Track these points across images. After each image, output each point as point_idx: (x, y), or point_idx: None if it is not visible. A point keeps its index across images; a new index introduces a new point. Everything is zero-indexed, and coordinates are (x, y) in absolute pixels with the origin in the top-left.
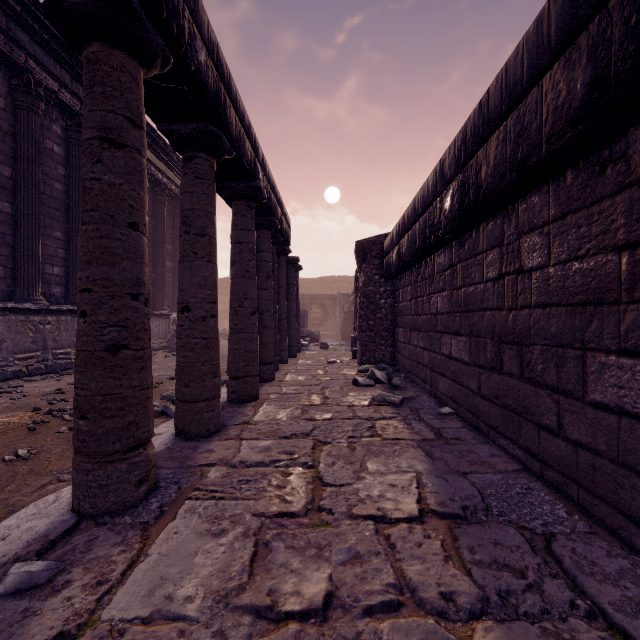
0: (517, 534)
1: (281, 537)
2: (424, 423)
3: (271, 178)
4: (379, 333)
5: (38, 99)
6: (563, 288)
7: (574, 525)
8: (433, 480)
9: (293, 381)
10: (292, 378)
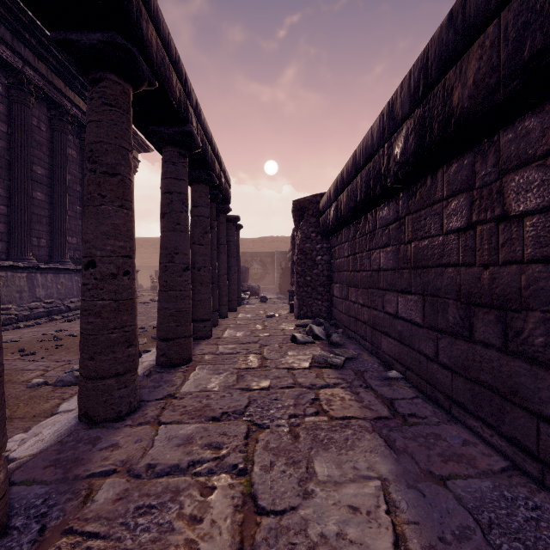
0: None
1: None
2: (373, 392)
3: (207, 129)
4: (316, 288)
5: None
6: None
7: None
8: (406, 495)
9: (231, 338)
10: (230, 334)
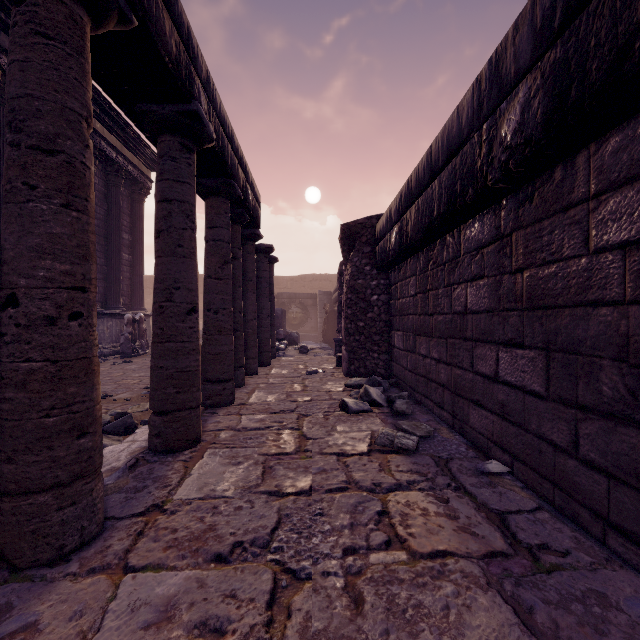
0: None
1: None
2: (469, 498)
3: (226, 121)
4: (371, 337)
5: None
6: None
7: None
8: None
9: (259, 404)
10: (259, 399)
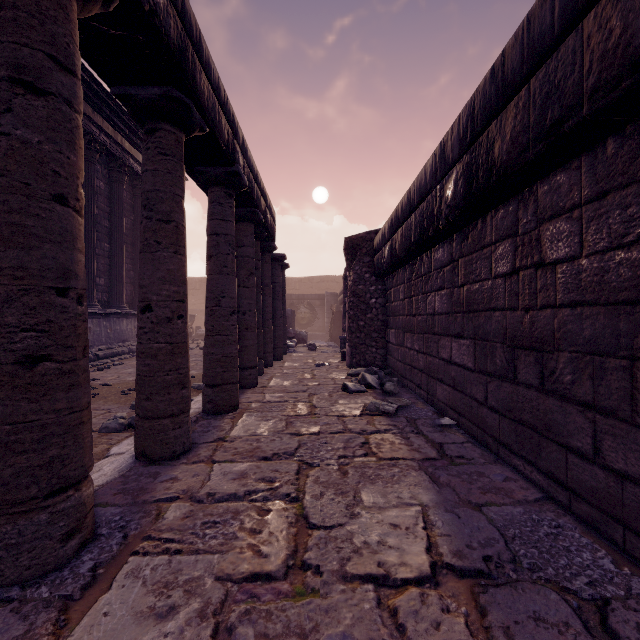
0: (560, 601)
1: (251, 617)
2: (423, 437)
3: (253, 165)
4: (370, 334)
5: None
6: (601, 283)
7: (628, 584)
8: (443, 516)
9: (278, 387)
10: (277, 383)
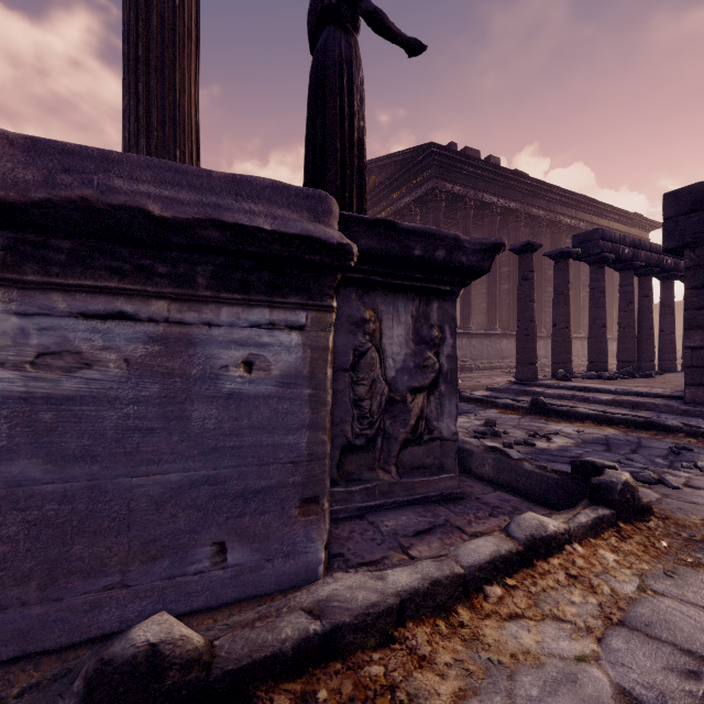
0: None
1: None
2: None
3: None
4: None
5: (563, 233)
6: None
7: None
8: None
9: None
10: None
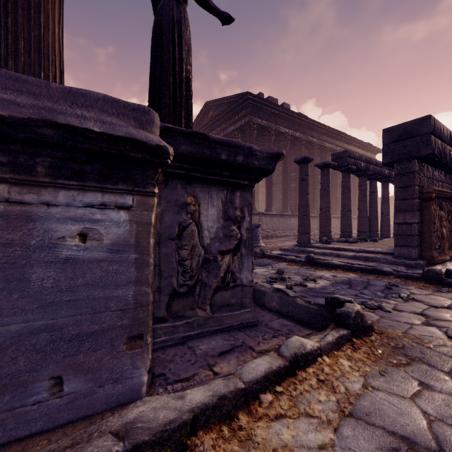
0: None
1: None
2: None
3: None
4: None
5: (327, 153)
6: None
7: None
8: None
9: None
10: None
